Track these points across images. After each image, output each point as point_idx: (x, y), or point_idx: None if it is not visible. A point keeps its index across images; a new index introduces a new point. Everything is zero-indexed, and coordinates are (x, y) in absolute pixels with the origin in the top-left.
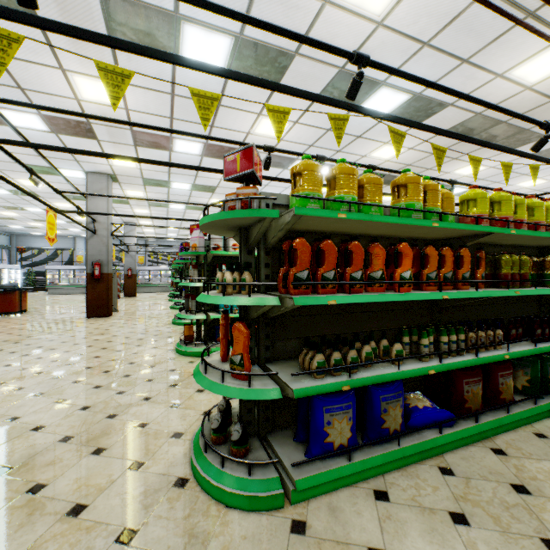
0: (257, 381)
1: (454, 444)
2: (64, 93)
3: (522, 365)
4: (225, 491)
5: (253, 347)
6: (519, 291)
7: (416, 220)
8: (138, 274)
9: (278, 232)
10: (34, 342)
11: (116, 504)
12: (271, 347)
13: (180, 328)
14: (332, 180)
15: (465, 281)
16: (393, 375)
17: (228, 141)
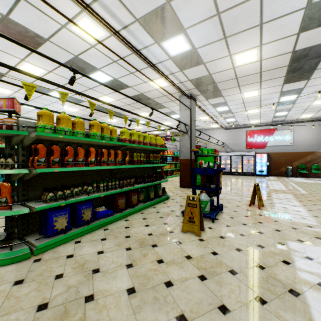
0: (16, 208)
1: (112, 221)
2: None
3: (142, 192)
4: None
5: (14, 195)
6: (137, 166)
7: (96, 139)
8: None
9: (29, 140)
10: None
11: None
12: (26, 194)
13: None
14: (59, 120)
15: (117, 162)
16: (86, 198)
17: None
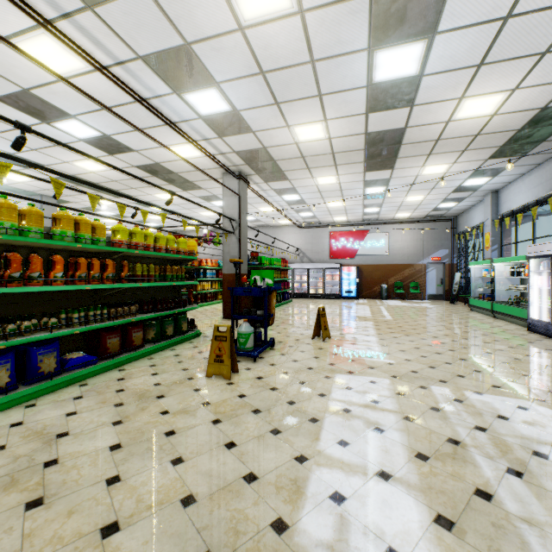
0: None
1: (96, 373)
2: None
3: (153, 326)
4: None
5: None
6: (143, 284)
7: (65, 242)
8: None
9: None
10: None
11: None
12: None
13: None
14: None
15: (105, 279)
16: (46, 336)
17: None
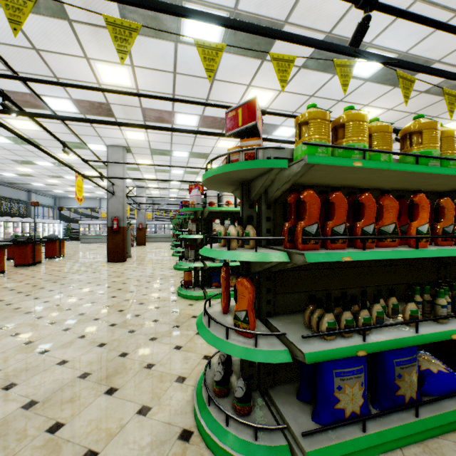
0: (262, 340)
1: None
2: (89, 79)
3: None
4: (231, 454)
5: (254, 301)
6: None
7: (437, 168)
8: (147, 227)
9: (283, 184)
10: (67, 282)
11: (124, 454)
12: (272, 301)
13: (180, 273)
14: (339, 129)
15: None
16: (411, 340)
17: (224, 106)
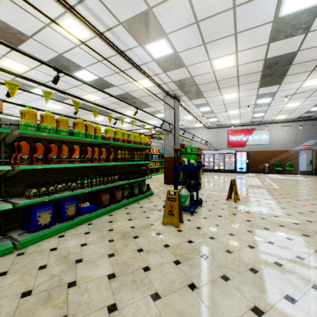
0: None
1: (96, 216)
2: None
3: (127, 188)
4: None
5: None
6: (122, 163)
7: (80, 137)
8: None
9: (12, 138)
10: None
11: None
12: (8, 191)
13: None
14: (42, 118)
15: (101, 159)
16: (69, 194)
17: None
